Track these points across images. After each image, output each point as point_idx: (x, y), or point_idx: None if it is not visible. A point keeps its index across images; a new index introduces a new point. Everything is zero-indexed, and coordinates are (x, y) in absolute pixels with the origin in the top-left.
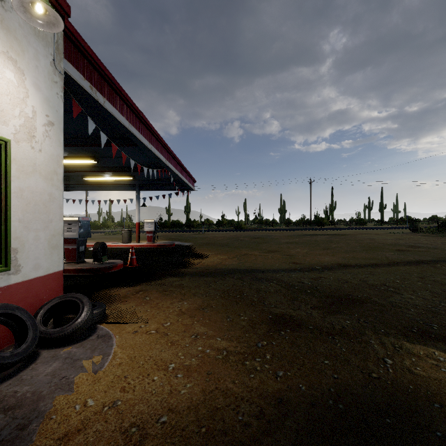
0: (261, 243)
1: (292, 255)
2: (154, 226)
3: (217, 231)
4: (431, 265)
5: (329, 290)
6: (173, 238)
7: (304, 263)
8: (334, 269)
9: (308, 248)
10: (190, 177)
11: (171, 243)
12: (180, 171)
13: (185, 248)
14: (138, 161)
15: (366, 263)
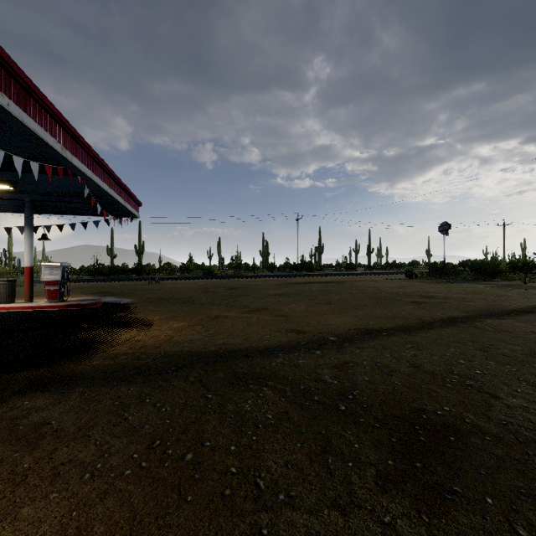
0: (241, 296)
1: (287, 315)
2: (61, 273)
3: (179, 279)
4: (472, 325)
5: (377, 398)
6: (105, 291)
7: (309, 330)
8: (357, 340)
9: (305, 302)
10: (129, 195)
11: (93, 301)
12: (104, 179)
13: (117, 309)
14: (4, 147)
15: (392, 325)
